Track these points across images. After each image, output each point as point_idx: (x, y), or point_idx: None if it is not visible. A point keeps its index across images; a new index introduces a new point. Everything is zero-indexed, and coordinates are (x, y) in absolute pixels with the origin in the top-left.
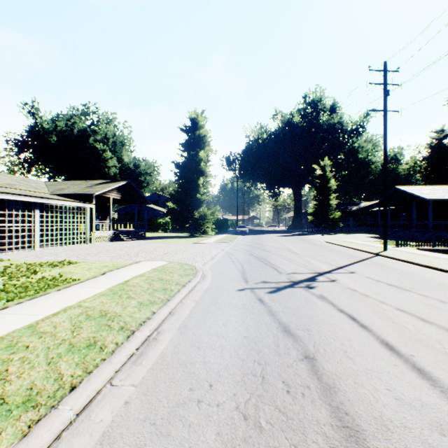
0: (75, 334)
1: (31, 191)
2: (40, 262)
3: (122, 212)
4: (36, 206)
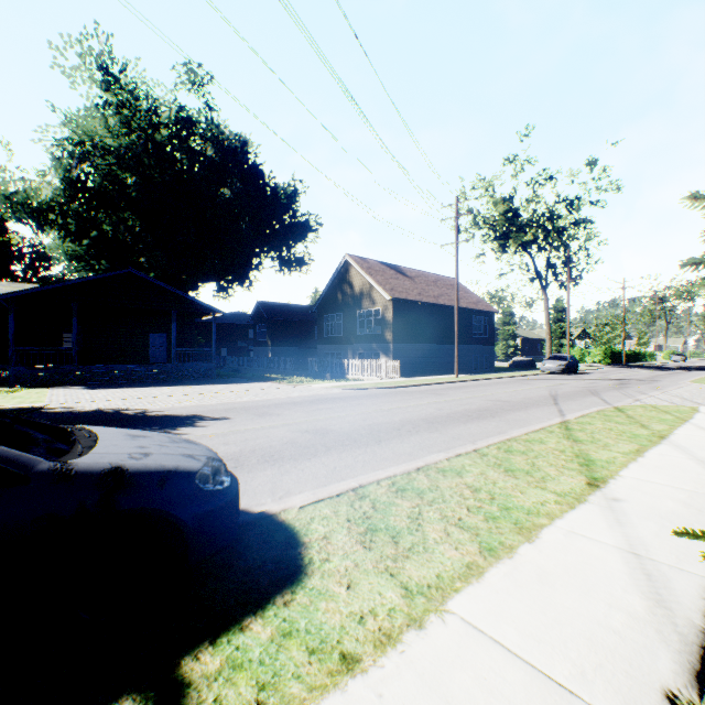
0: None
1: None
2: None
3: None
4: None
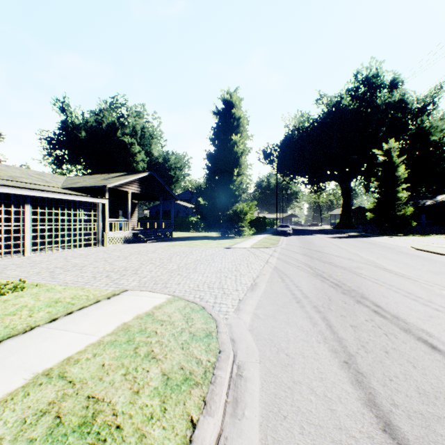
0: None
1: (36, 184)
2: None
3: (154, 210)
4: (25, 201)
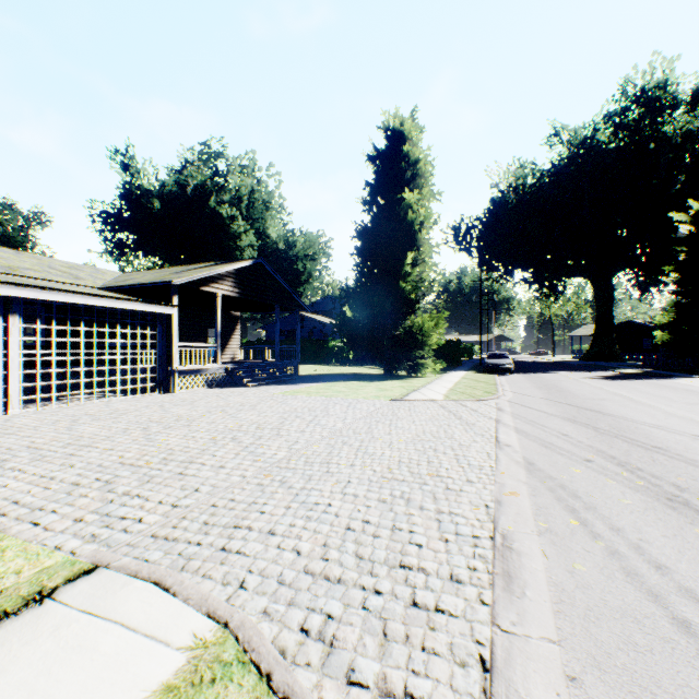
0: None
1: (52, 281)
2: None
3: (272, 330)
4: (9, 307)
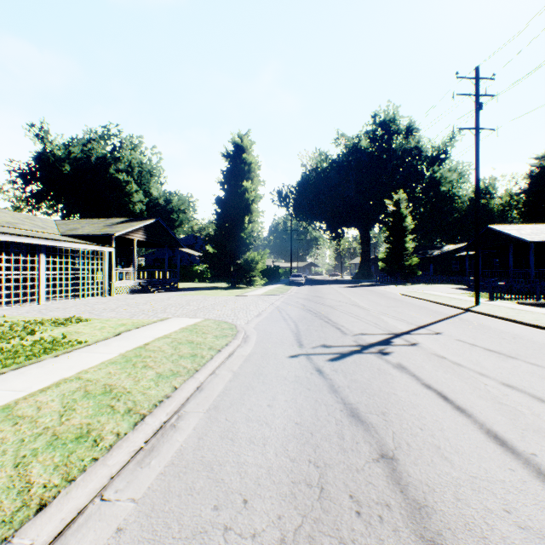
0: (63, 420)
1: (36, 231)
2: (43, 319)
3: (150, 258)
4: (40, 250)
